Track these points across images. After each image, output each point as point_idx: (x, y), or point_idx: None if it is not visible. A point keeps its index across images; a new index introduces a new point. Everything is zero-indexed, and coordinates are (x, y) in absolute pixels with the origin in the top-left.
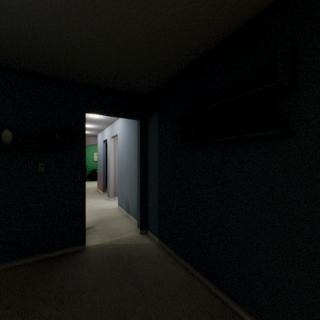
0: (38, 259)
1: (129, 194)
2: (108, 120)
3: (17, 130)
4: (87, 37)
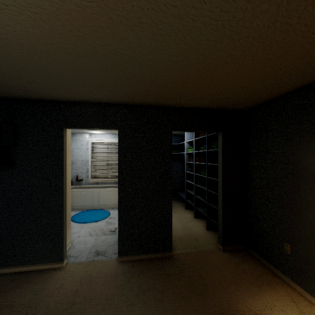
0: None
1: None
2: None
3: None
4: None
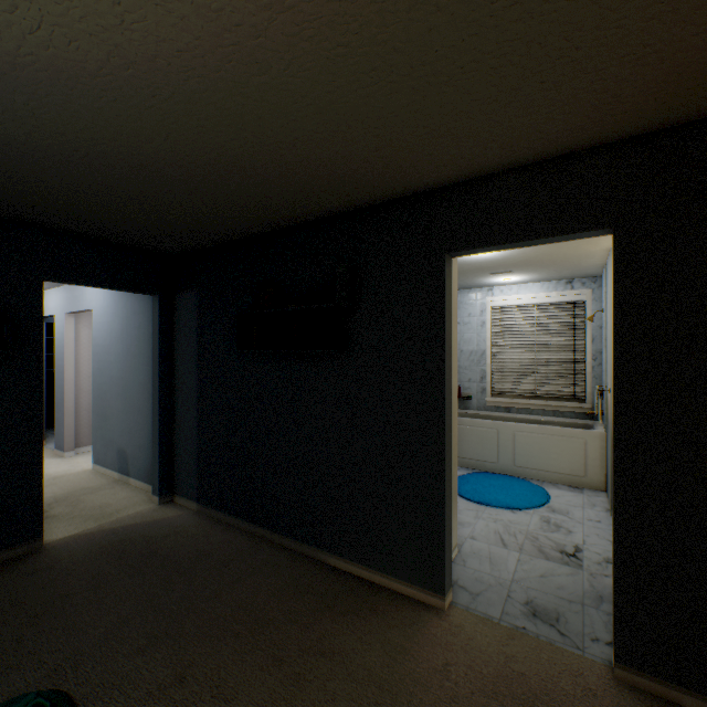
0: None
1: (127, 437)
2: None
3: None
4: (88, 189)
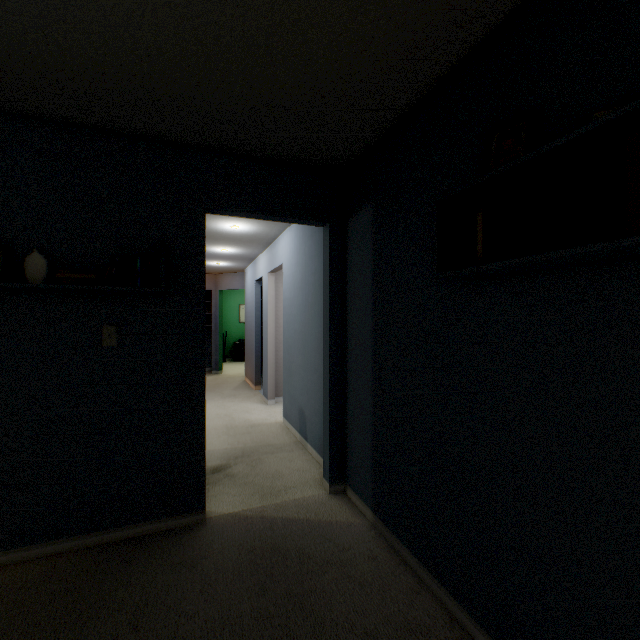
0: (103, 540)
1: (305, 397)
2: (262, 236)
3: (59, 254)
4: None
